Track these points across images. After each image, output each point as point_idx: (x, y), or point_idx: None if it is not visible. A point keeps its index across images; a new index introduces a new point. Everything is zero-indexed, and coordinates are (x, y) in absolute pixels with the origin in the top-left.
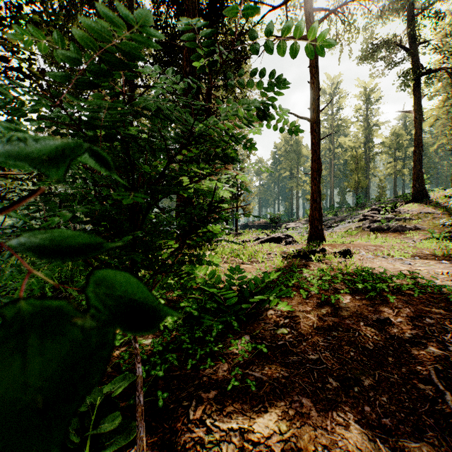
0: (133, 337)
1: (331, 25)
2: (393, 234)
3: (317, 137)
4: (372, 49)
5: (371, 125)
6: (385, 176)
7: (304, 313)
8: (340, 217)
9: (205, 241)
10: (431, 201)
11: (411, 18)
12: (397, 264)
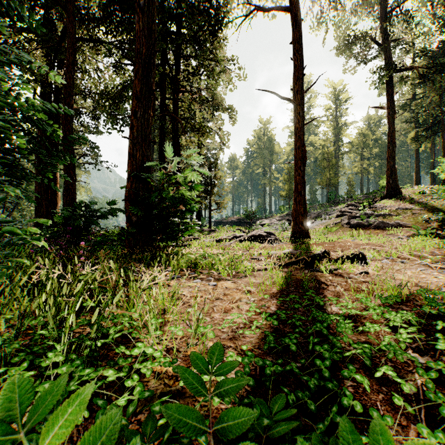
0: None
1: (313, 2)
2: (375, 231)
3: (301, 121)
4: (348, 41)
5: (340, 124)
6: (353, 174)
7: None
8: (316, 213)
9: None
10: (406, 197)
11: (385, 13)
12: (437, 274)
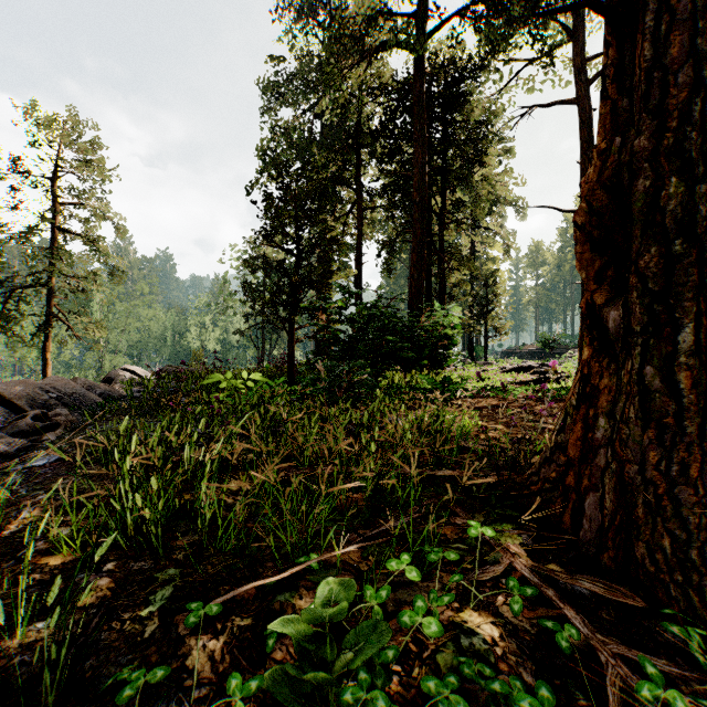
0: (404, 377)
1: None
2: None
3: None
4: None
5: None
6: None
7: (482, 400)
8: None
9: (421, 354)
10: None
11: None
12: None
